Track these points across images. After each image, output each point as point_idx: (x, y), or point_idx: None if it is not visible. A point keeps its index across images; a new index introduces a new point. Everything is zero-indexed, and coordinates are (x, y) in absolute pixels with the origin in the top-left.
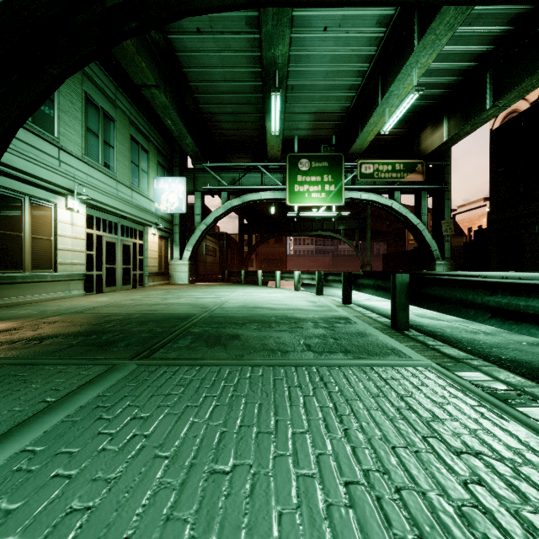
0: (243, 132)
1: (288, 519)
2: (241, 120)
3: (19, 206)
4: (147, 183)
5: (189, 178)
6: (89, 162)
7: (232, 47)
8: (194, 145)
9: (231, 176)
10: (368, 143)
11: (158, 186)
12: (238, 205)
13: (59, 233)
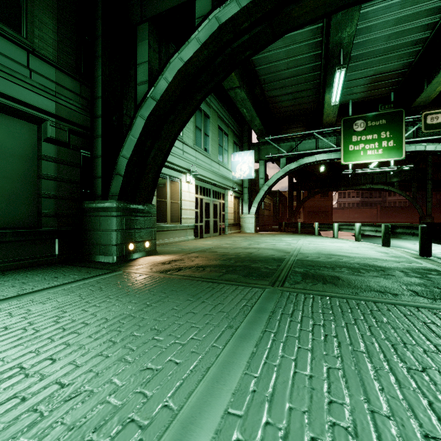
0: (299, 106)
1: None
2: (298, 96)
3: (165, 183)
4: (227, 158)
5: (254, 151)
6: (197, 149)
7: (297, 40)
8: (260, 124)
9: (288, 144)
10: (437, 93)
11: (234, 159)
12: (295, 168)
13: (182, 198)
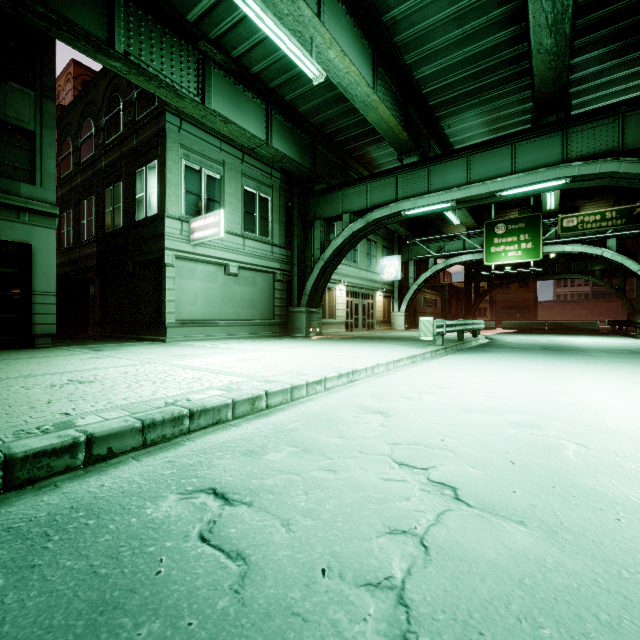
0: None
1: (383, 343)
2: None
3: (325, 292)
4: (376, 263)
5: (405, 251)
6: (347, 264)
7: None
8: (406, 231)
9: (437, 245)
10: (557, 205)
11: (383, 263)
12: (443, 268)
13: (336, 302)
